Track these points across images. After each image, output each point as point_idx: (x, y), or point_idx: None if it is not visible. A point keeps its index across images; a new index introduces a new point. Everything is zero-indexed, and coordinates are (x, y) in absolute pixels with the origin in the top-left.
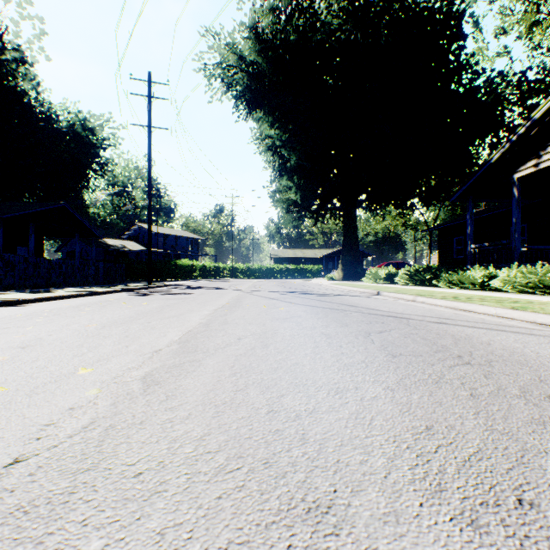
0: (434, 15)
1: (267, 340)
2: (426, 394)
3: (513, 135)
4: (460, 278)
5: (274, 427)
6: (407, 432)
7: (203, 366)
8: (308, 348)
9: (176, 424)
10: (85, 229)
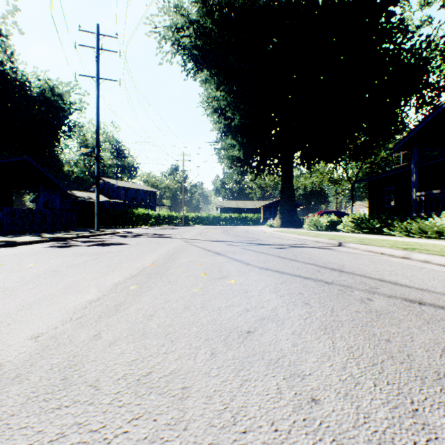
0: None
1: None
2: None
3: None
4: (420, 225)
5: None
6: None
7: None
8: None
9: None
10: (49, 181)
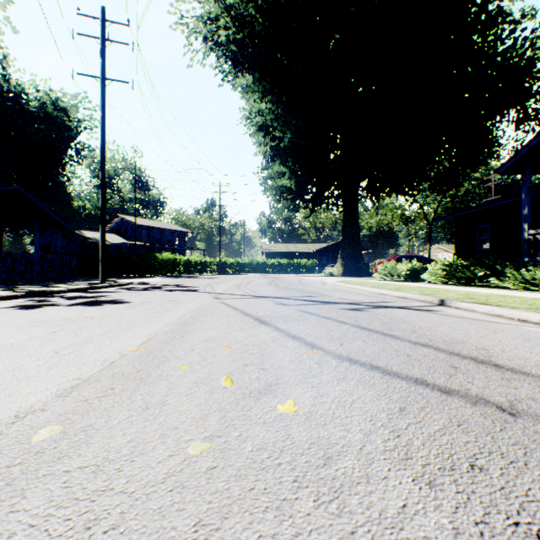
0: None
1: None
2: None
3: None
4: None
5: None
6: None
7: None
8: None
9: None
10: (48, 218)
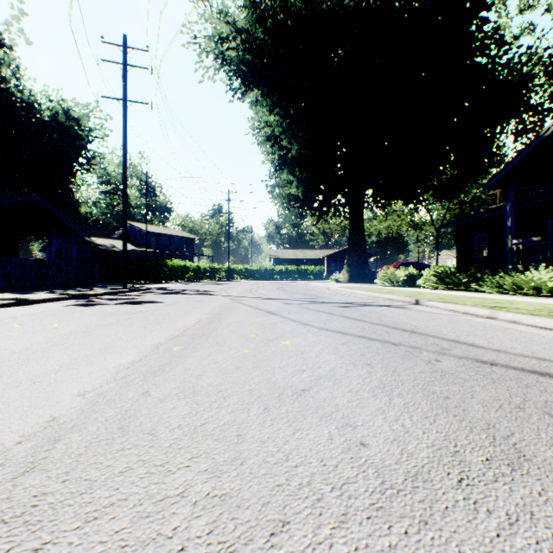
0: None
1: None
2: None
3: None
4: (515, 280)
5: None
6: None
7: None
8: None
9: None
10: (64, 226)
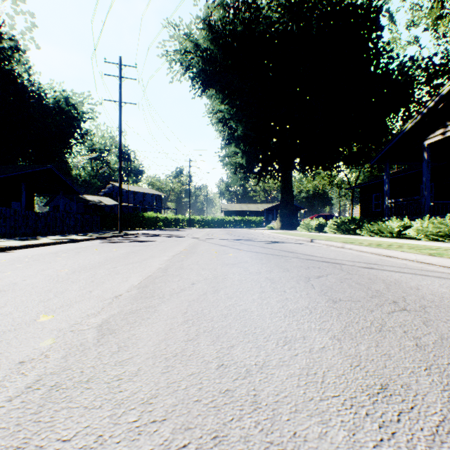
0: (357, 10)
1: (218, 285)
2: (373, 344)
3: (424, 108)
4: (379, 227)
5: (224, 386)
6: (363, 393)
7: (157, 312)
8: (255, 293)
9: (123, 382)
10: (68, 187)
